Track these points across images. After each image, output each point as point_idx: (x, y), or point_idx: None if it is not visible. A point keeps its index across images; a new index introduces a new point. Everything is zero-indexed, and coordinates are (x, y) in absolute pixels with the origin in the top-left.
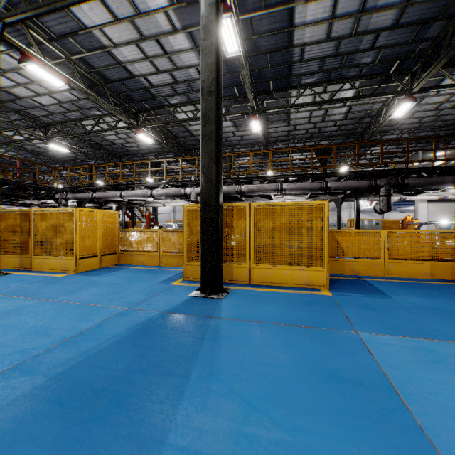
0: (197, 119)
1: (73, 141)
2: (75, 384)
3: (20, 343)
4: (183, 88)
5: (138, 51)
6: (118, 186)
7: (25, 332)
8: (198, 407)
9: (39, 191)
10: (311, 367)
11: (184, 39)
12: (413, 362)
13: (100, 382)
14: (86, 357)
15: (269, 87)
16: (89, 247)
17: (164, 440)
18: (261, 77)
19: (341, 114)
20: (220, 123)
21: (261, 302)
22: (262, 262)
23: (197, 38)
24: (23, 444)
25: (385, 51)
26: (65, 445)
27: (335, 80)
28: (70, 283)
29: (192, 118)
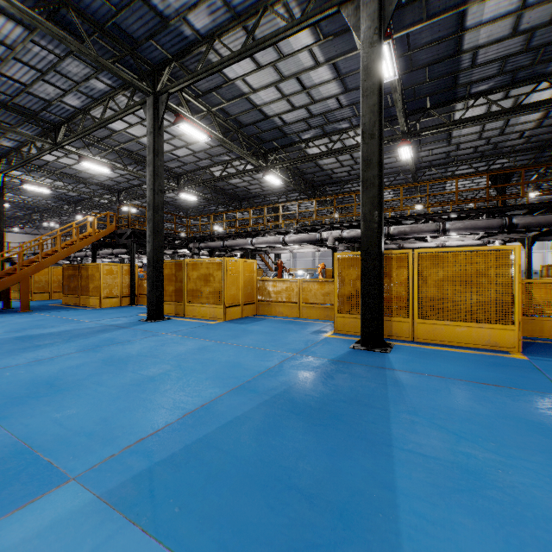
0: (332, 152)
1: (199, 188)
2: (294, 403)
3: (229, 372)
4: (318, 121)
5: (275, 92)
6: (248, 233)
7: (225, 364)
8: (408, 430)
9: (174, 241)
10: (514, 418)
11: (326, 71)
12: None
13: (313, 404)
14: (288, 386)
15: (424, 104)
16: (234, 296)
17: (390, 444)
18: (416, 94)
19: (531, 121)
20: (382, 166)
21: (434, 359)
22: (429, 317)
23: (340, 67)
24: (286, 430)
25: None
26: (315, 435)
27: (523, 81)
28: (227, 329)
29: (326, 152)
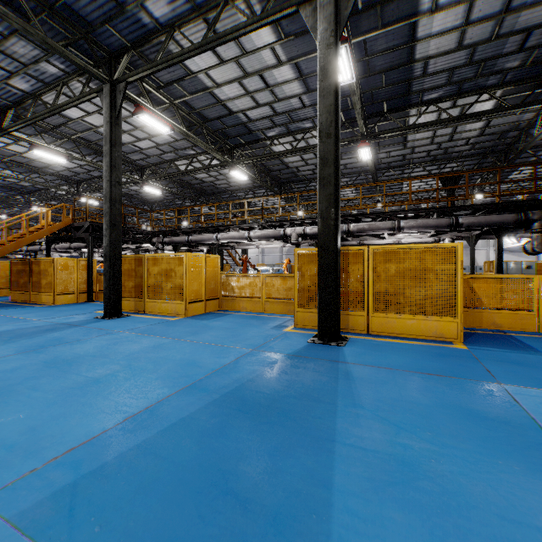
0: (296, 151)
1: (164, 181)
2: (244, 401)
3: (181, 370)
4: (282, 119)
5: (239, 88)
6: (213, 228)
7: (178, 363)
8: (353, 424)
9: (137, 235)
10: (451, 407)
11: (288, 70)
12: None
13: (263, 401)
14: (240, 384)
15: (382, 108)
16: (196, 292)
17: (333, 439)
18: (373, 98)
19: (476, 129)
20: (338, 165)
21: (385, 351)
22: (382, 311)
23: (302, 68)
24: (231, 430)
25: (539, 51)
26: (260, 434)
27: (468, 92)
28: (187, 326)
29: (291, 150)
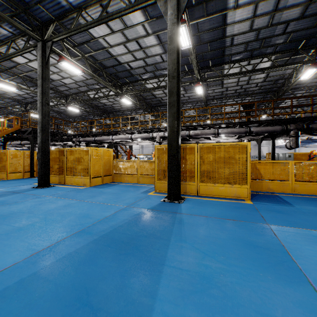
0: (160, 87)
1: (81, 104)
2: (113, 240)
3: (78, 221)
4: (151, 68)
5: (124, 48)
6: (110, 133)
7: (77, 216)
8: (177, 253)
9: (63, 136)
10: (238, 240)
11: (153, 39)
12: (302, 241)
13: (125, 239)
14: (113, 228)
15: (208, 64)
16: (97, 171)
17: (163, 263)
18: (203, 58)
19: (261, 78)
20: (179, 95)
21: (206, 206)
22: (205, 182)
23: (161, 38)
24: (100, 260)
25: (294, 34)
26: (118, 261)
27: (256, 56)
28: (89, 192)
29: (156, 87)
